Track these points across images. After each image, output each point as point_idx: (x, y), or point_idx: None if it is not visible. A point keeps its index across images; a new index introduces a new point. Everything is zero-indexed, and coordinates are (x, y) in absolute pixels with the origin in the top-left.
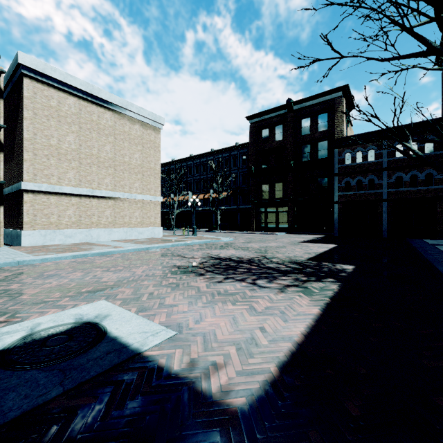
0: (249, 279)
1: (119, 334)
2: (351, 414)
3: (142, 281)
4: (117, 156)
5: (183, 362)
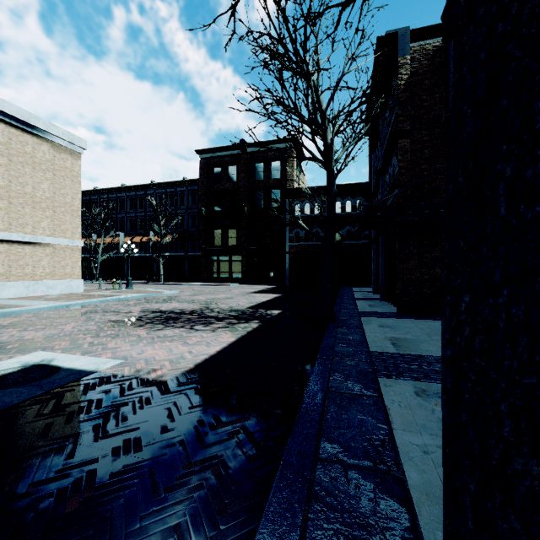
0: (188, 325)
1: (73, 366)
2: (226, 373)
3: (76, 335)
4: (13, 184)
5: (131, 371)
